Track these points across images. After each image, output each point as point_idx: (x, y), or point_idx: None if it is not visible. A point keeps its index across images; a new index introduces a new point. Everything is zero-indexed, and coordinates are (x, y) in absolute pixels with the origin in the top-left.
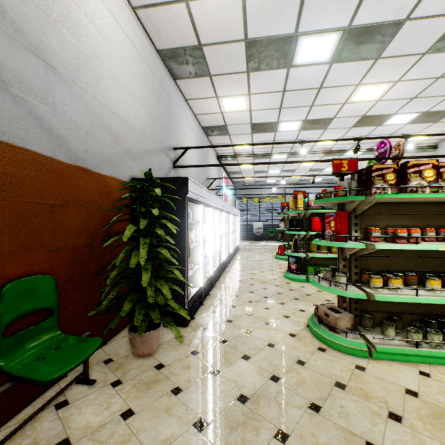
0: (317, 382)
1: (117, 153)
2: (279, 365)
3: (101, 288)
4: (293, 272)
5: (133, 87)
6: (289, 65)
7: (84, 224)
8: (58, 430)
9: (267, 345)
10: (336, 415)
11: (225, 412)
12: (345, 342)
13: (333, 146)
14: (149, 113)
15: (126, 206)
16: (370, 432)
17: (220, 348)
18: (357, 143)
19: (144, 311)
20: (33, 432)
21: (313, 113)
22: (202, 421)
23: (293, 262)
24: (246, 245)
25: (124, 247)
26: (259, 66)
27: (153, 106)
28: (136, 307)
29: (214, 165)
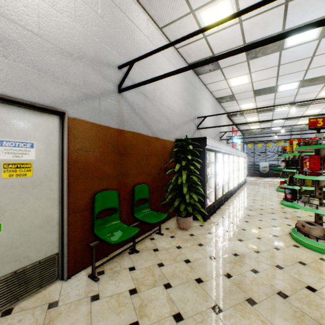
0: (285, 258)
1: (169, 127)
2: (261, 247)
3: (163, 194)
4: (288, 201)
5: (176, 91)
6: (280, 49)
7: (157, 163)
8: (153, 245)
9: (255, 237)
10: (293, 273)
11: (225, 257)
12: (315, 244)
13: None
14: (184, 101)
15: (174, 154)
16: (313, 283)
17: (224, 233)
18: None
19: (184, 205)
20: (144, 244)
21: (309, 74)
22: (213, 257)
23: (288, 193)
24: (252, 180)
25: (172, 175)
26: (255, 55)
27: (186, 96)
28: (180, 204)
29: (223, 126)
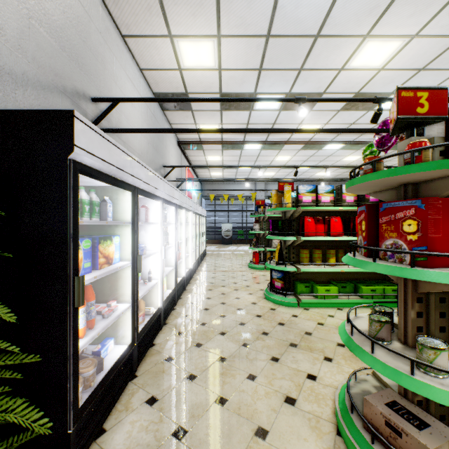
0: None
1: None
2: None
3: None
4: (278, 292)
5: None
6: None
7: None
8: None
9: None
10: None
11: None
12: None
13: (313, 136)
14: None
15: None
16: None
17: None
18: (379, 106)
19: None
20: None
21: (300, 83)
22: None
23: (278, 278)
24: (214, 250)
25: None
26: None
27: None
28: None
29: (162, 130)
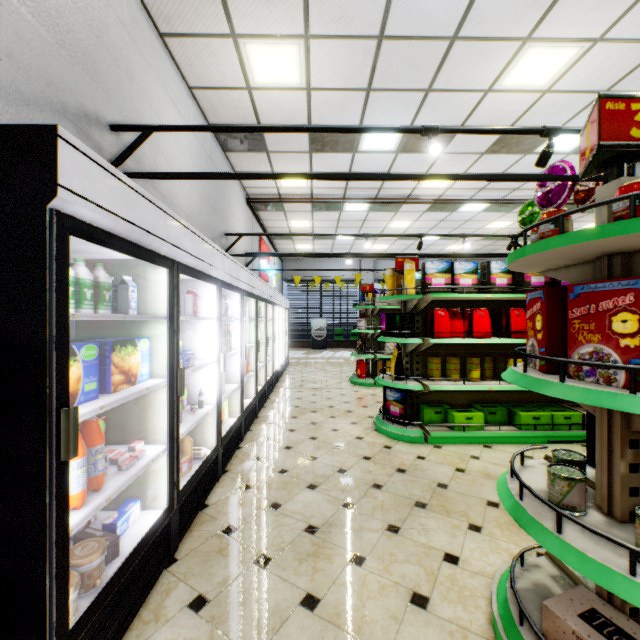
0: None
1: None
2: None
3: None
4: (396, 421)
5: None
6: None
7: None
8: None
9: None
10: None
11: None
12: None
13: (445, 192)
14: None
15: None
16: None
17: None
18: (549, 141)
19: None
20: None
21: (427, 111)
22: None
23: (396, 400)
24: (300, 358)
25: None
26: None
27: None
28: None
29: (220, 176)
